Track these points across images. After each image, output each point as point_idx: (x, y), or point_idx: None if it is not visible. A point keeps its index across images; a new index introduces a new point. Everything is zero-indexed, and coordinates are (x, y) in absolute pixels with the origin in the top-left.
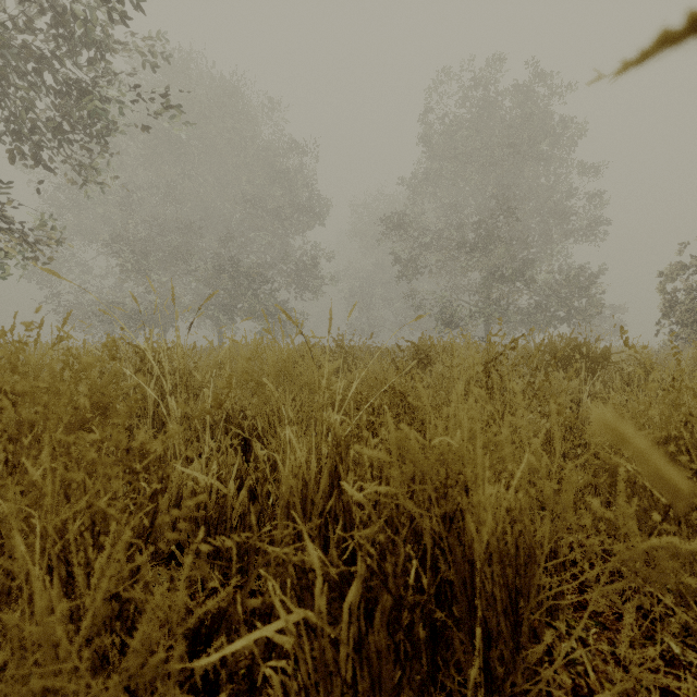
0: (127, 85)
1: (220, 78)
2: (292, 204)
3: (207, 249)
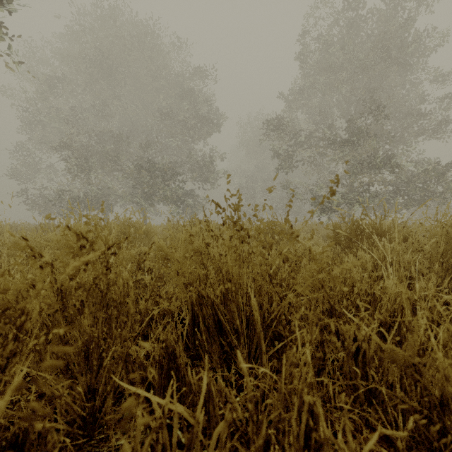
0: (74, 30)
1: (142, 24)
2: (195, 116)
3: (134, 153)
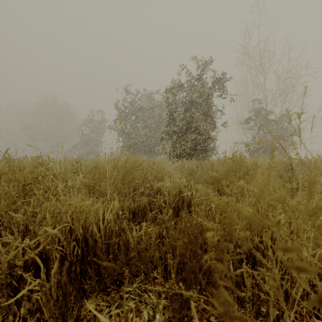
0: None
1: None
2: None
3: None
